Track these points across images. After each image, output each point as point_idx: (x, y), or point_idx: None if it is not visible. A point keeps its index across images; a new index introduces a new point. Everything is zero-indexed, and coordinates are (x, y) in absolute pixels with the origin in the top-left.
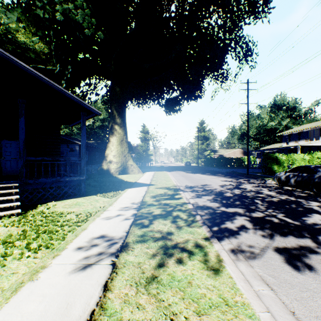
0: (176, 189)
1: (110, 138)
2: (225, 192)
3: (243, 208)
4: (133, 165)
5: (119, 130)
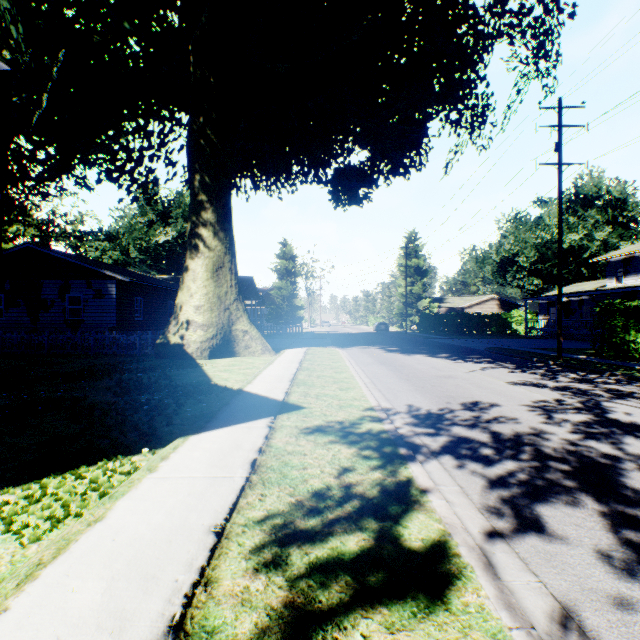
0: (386, 441)
1: (187, 260)
2: (614, 466)
3: None
4: (250, 333)
5: (211, 239)
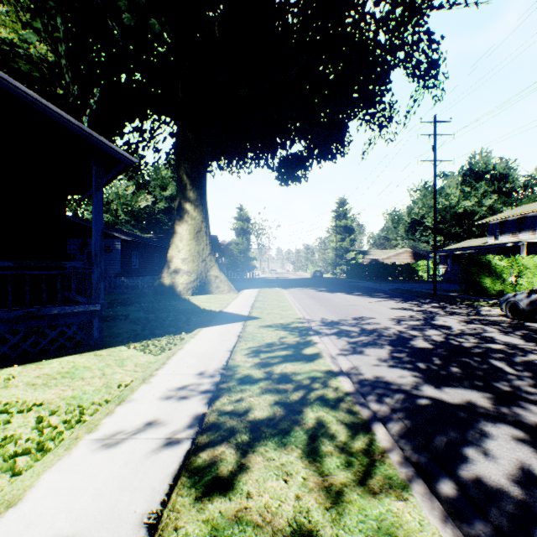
0: (303, 329)
1: (176, 226)
2: (411, 338)
3: (482, 391)
4: (220, 278)
5: (193, 211)
